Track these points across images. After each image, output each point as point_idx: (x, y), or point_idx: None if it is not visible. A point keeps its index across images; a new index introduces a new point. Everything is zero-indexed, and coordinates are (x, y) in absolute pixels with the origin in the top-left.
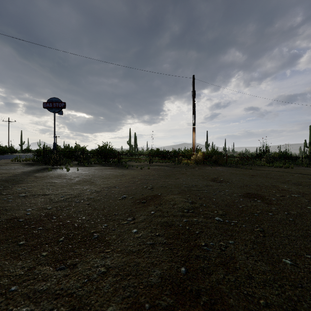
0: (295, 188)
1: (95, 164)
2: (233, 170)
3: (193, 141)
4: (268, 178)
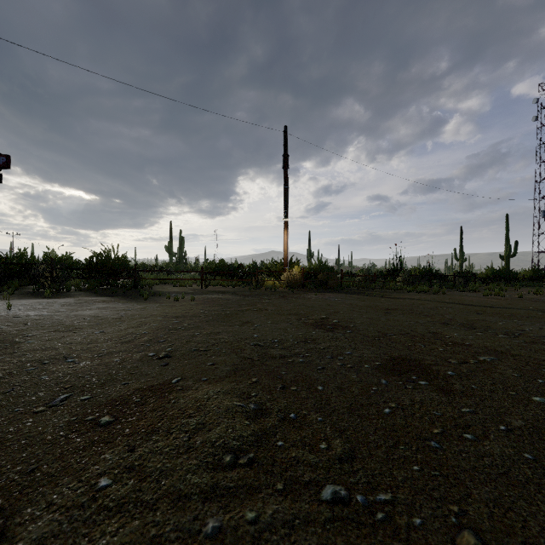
0: (474, 337)
1: (78, 290)
2: (354, 300)
3: (284, 247)
4: (417, 315)
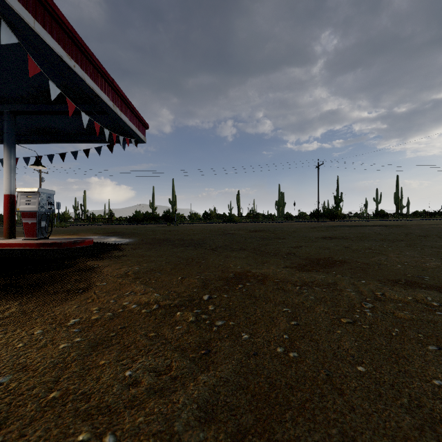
0: None
1: None
2: None
3: None
4: None
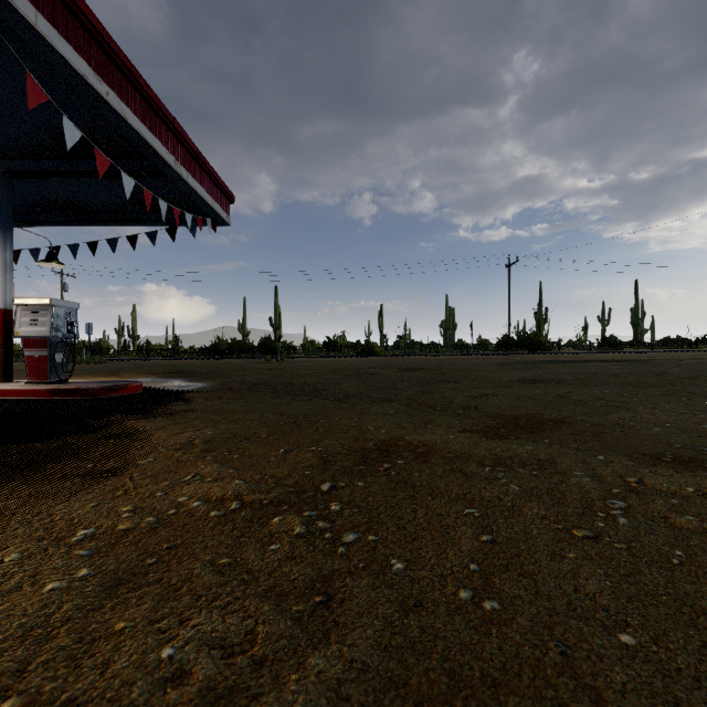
0: None
1: None
2: None
3: None
4: None
